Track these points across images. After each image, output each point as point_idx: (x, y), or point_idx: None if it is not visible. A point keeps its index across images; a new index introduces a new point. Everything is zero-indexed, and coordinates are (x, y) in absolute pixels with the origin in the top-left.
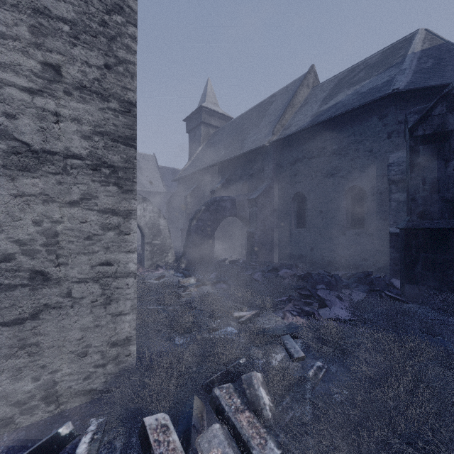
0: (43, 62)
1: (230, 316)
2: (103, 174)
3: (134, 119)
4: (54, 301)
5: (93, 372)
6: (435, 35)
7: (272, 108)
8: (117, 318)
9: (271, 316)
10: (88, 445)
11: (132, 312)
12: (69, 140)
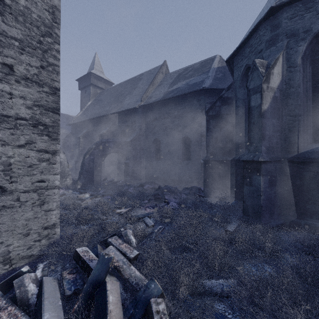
0: (2, 63)
1: (114, 212)
2: (39, 129)
3: (58, 98)
4: (8, 204)
5: (33, 244)
6: (224, 60)
7: (141, 83)
8: (48, 213)
9: (138, 210)
10: (41, 272)
11: (57, 209)
12: (18, 109)
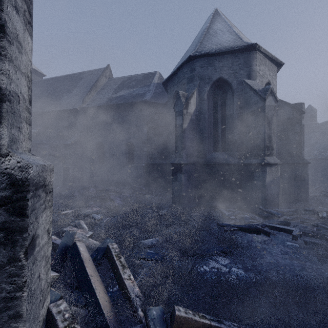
0: None
1: (60, 213)
2: None
3: None
4: None
5: None
6: (163, 77)
7: (82, 82)
8: None
9: (85, 209)
10: None
11: None
12: None
